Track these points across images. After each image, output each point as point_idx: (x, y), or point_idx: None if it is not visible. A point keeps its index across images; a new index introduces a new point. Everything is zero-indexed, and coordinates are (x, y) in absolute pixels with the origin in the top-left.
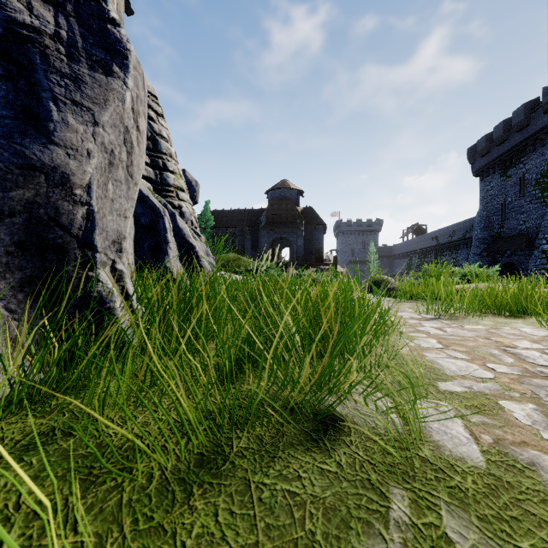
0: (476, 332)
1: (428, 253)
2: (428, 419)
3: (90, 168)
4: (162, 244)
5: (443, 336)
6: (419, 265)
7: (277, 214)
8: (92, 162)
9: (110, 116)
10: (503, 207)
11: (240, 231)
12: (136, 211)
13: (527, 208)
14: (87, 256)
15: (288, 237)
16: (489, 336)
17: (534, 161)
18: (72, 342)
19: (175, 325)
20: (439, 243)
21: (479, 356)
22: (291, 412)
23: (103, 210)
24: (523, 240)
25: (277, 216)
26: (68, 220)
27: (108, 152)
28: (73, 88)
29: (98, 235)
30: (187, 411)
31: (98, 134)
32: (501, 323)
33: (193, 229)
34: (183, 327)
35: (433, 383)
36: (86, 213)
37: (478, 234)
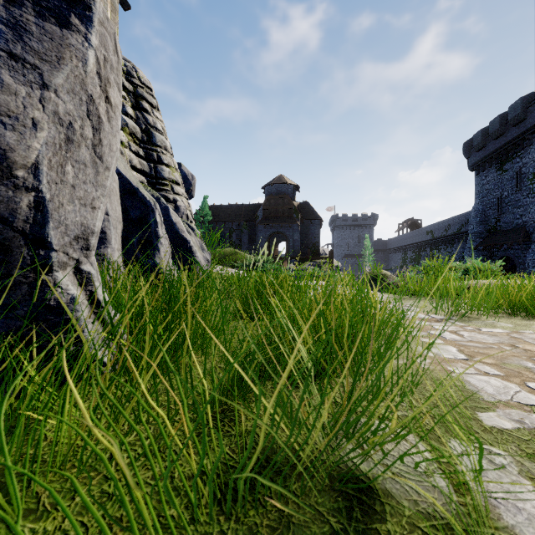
0: (497, 337)
1: (423, 247)
2: (486, 482)
3: (37, 143)
4: (152, 239)
5: (462, 342)
6: (414, 258)
7: (274, 209)
8: (40, 135)
9: (66, 79)
10: (499, 201)
11: (237, 226)
12: (125, 204)
13: (523, 202)
14: (39, 255)
15: (284, 231)
16: (514, 342)
17: (531, 155)
18: (3, 373)
19: (145, 347)
20: (434, 237)
21: (513, 371)
22: (298, 474)
23: (59, 198)
24: (520, 234)
25: (274, 210)
26: (9, 210)
27: (64, 125)
28: (11, 37)
29: (53, 229)
30: (141, 502)
31: (48, 99)
32: (520, 325)
33: (188, 224)
34: (164, 339)
35: (473, 414)
36: (34, 201)
37: (474, 228)
